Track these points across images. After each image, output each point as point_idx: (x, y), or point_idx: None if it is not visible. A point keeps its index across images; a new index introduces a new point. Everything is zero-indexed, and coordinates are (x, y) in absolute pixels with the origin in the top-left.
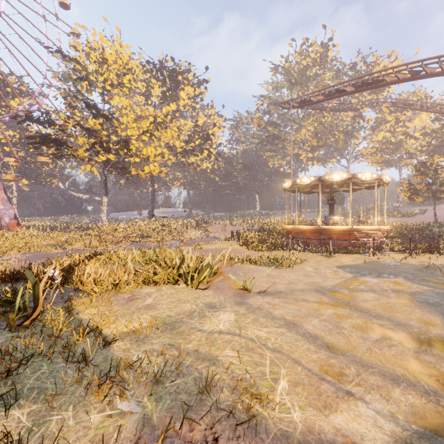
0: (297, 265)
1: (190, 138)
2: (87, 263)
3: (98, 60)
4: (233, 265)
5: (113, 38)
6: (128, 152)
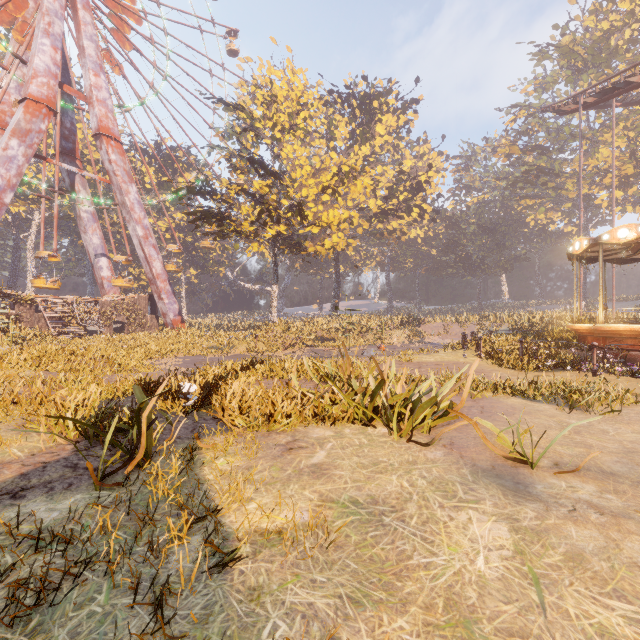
0: (629, 406)
1: (391, 192)
2: (239, 376)
3: (266, 100)
4: (476, 395)
5: (283, 65)
6: (303, 221)
